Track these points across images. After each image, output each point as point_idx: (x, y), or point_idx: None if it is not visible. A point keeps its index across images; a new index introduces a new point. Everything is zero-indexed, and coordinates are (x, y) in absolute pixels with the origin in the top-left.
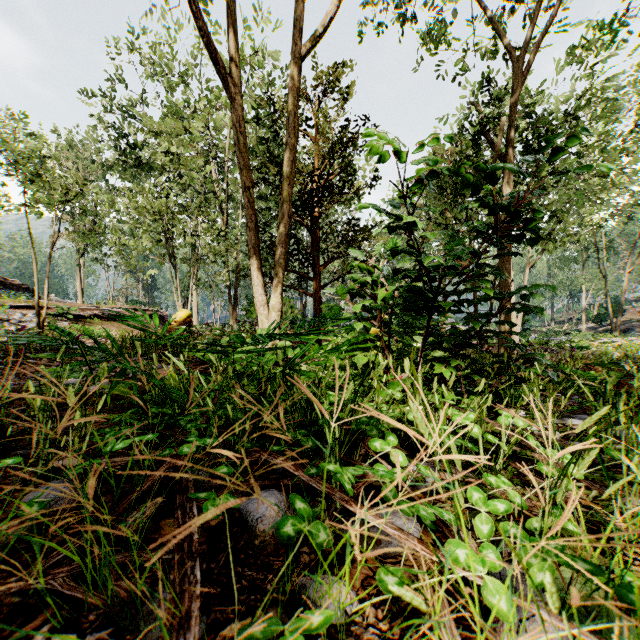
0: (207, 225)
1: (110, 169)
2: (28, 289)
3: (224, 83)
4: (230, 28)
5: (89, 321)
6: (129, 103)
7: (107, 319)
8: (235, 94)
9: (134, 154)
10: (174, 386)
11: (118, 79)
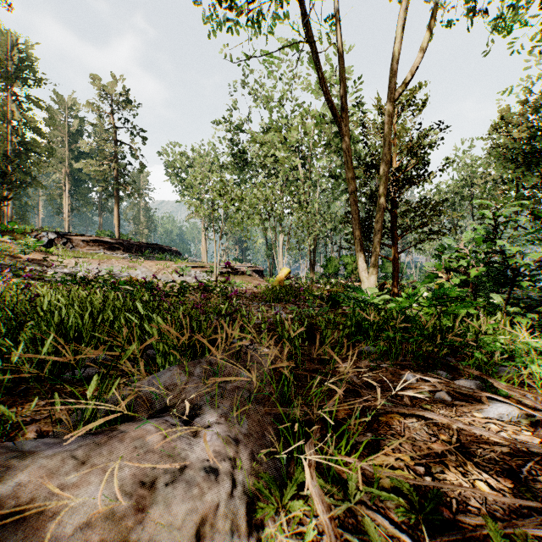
0: (298, 205)
1: (225, 169)
2: (179, 253)
3: (339, 127)
4: (342, 90)
5: (226, 275)
6: (240, 122)
7: (233, 274)
8: (345, 132)
9: (243, 157)
10: (370, 319)
11: (234, 108)
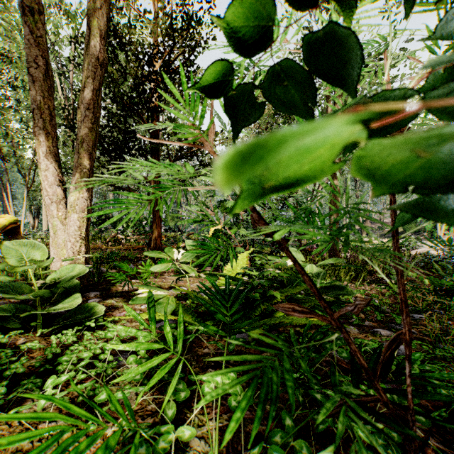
0: None
1: None
2: None
3: None
4: None
5: None
6: None
7: None
8: None
9: None
10: None
11: None
